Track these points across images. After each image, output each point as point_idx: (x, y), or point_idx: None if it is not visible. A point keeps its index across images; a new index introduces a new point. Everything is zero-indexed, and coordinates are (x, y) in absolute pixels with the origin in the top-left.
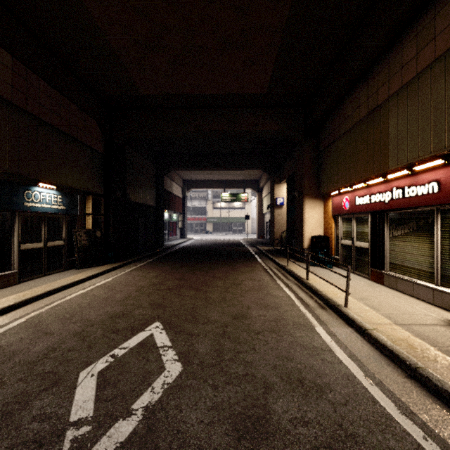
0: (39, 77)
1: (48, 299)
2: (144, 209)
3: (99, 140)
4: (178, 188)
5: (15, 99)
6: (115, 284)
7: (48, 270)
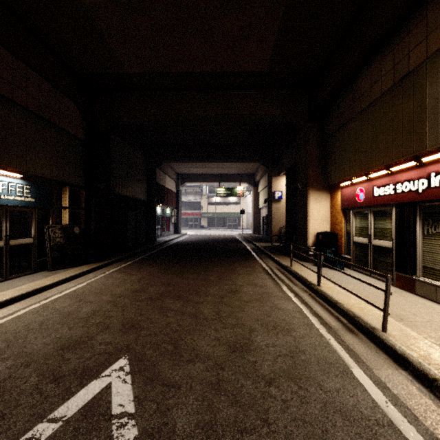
0: None
1: None
2: (133, 203)
3: (79, 124)
4: (172, 181)
5: None
6: (87, 291)
7: (11, 273)
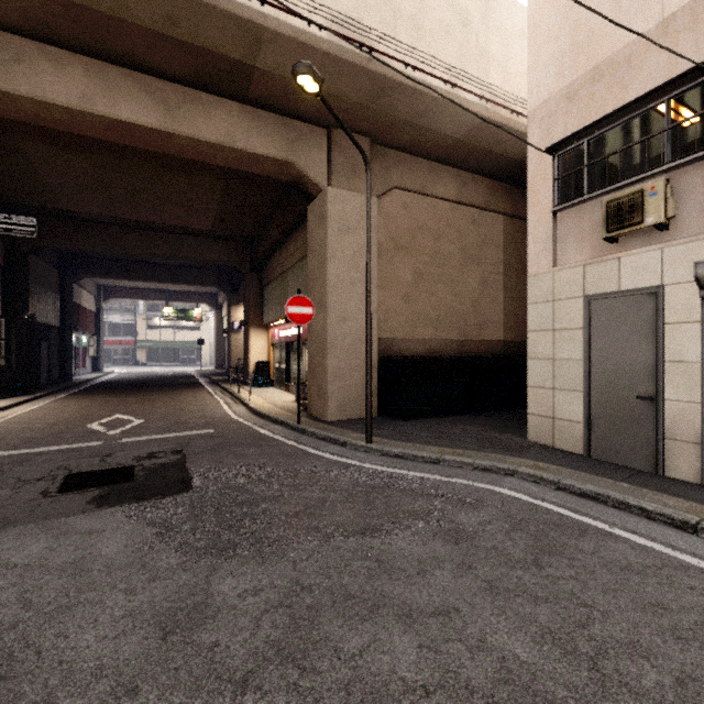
0: None
1: None
2: (46, 331)
3: None
4: (90, 297)
5: None
6: (52, 407)
7: None
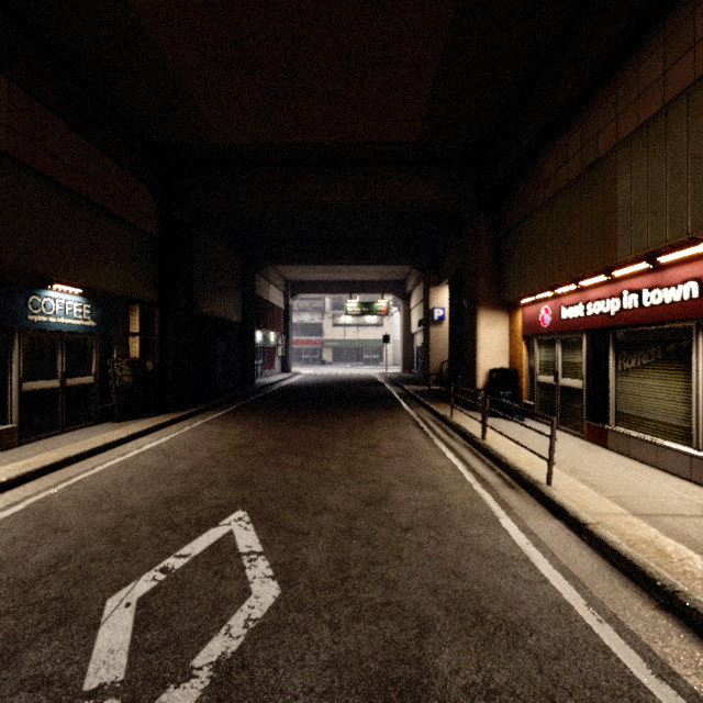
0: (52, 114)
1: (64, 471)
2: (224, 327)
3: (151, 216)
4: (279, 293)
5: (12, 148)
6: (175, 446)
7: (67, 424)
